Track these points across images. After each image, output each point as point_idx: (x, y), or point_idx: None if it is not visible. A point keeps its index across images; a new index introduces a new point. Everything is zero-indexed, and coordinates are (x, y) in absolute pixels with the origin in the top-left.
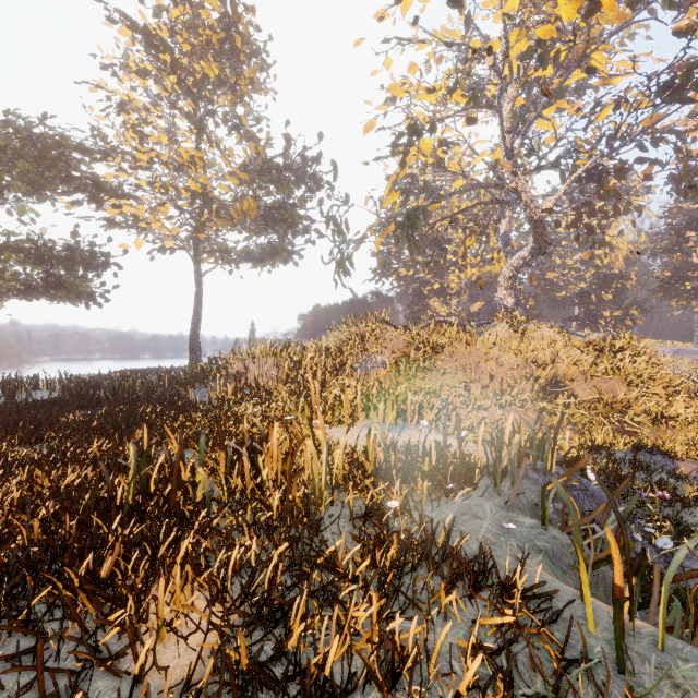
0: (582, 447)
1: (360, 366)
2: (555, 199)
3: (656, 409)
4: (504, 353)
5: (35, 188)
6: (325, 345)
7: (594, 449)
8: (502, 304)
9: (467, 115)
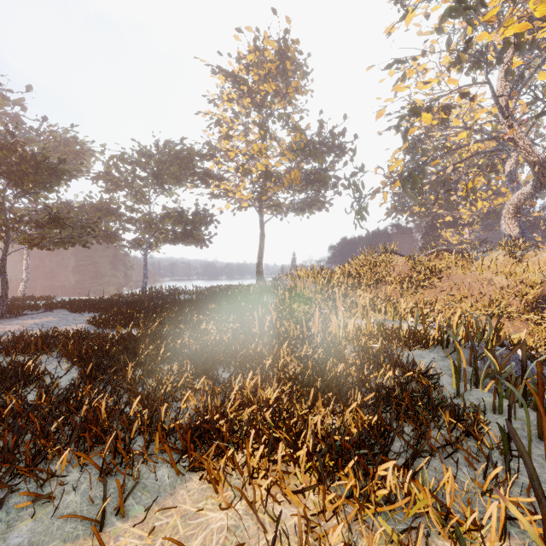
0: None
1: (372, 284)
2: None
3: None
4: (496, 275)
5: (177, 180)
6: (347, 269)
7: None
8: (506, 234)
9: (460, 91)
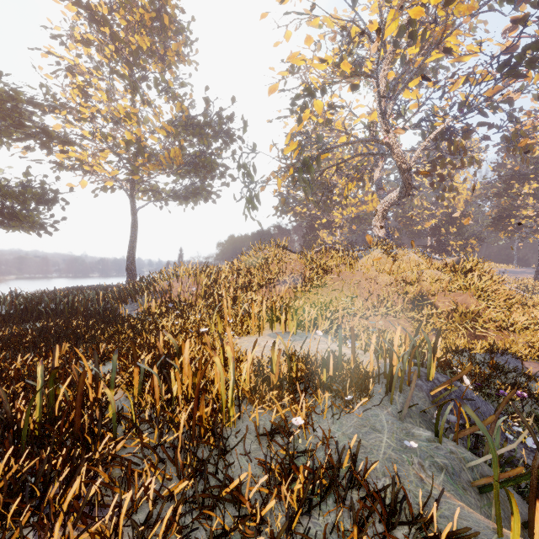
0: (448, 351)
1: (265, 284)
2: (419, 151)
3: (499, 318)
4: (380, 273)
5: None
6: (237, 266)
7: (458, 353)
8: (376, 235)
9: (351, 81)
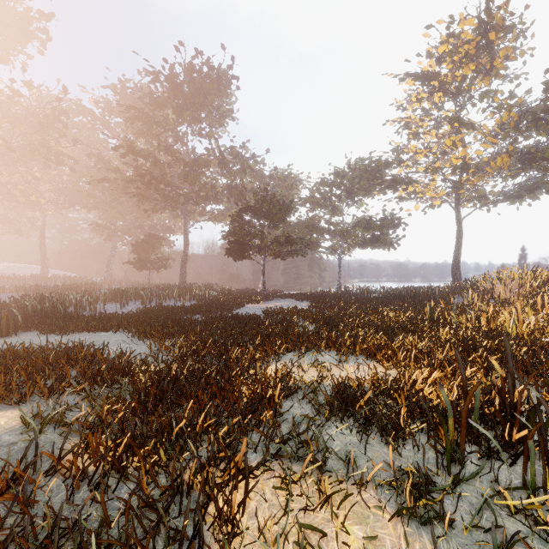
0: None
1: None
2: None
3: None
4: None
5: (366, 191)
6: None
7: None
8: None
9: None
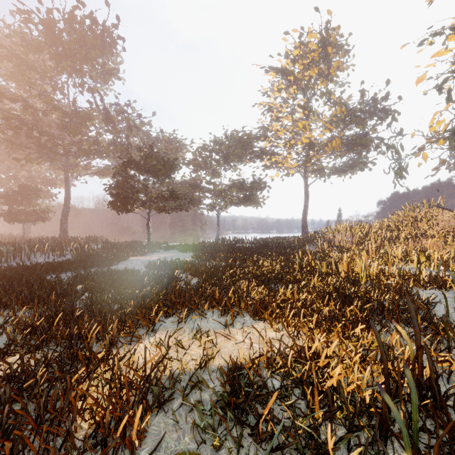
0: None
1: (411, 237)
2: None
3: None
4: None
5: (240, 159)
6: (386, 224)
7: None
8: None
9: None
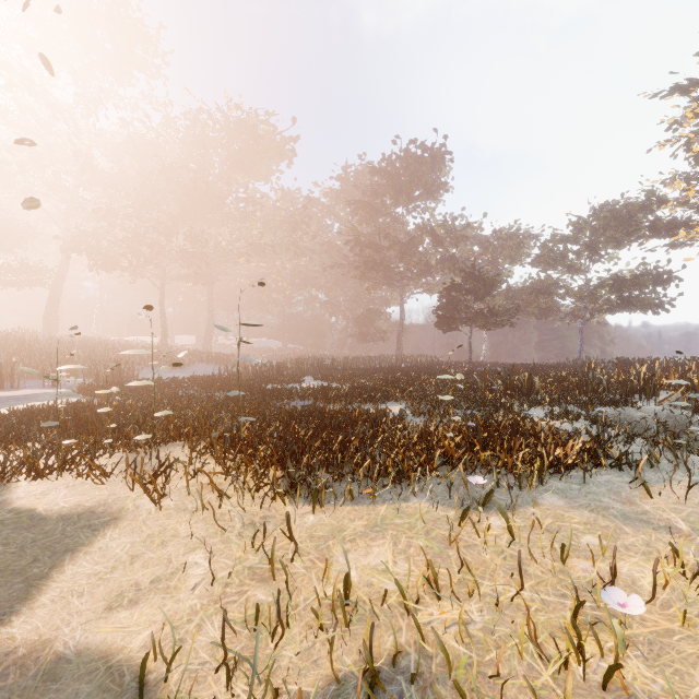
0: None
1: None
2: None
3: None
4: None
5: (617, 242)
6: None
7: None
8: None
9: None
